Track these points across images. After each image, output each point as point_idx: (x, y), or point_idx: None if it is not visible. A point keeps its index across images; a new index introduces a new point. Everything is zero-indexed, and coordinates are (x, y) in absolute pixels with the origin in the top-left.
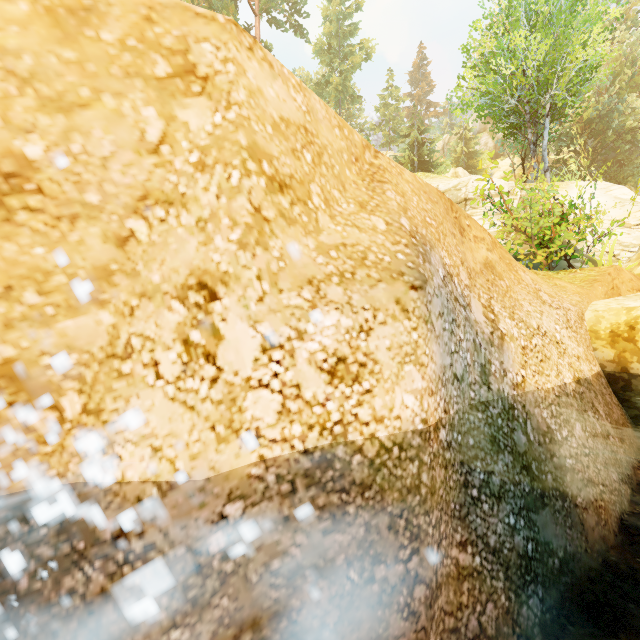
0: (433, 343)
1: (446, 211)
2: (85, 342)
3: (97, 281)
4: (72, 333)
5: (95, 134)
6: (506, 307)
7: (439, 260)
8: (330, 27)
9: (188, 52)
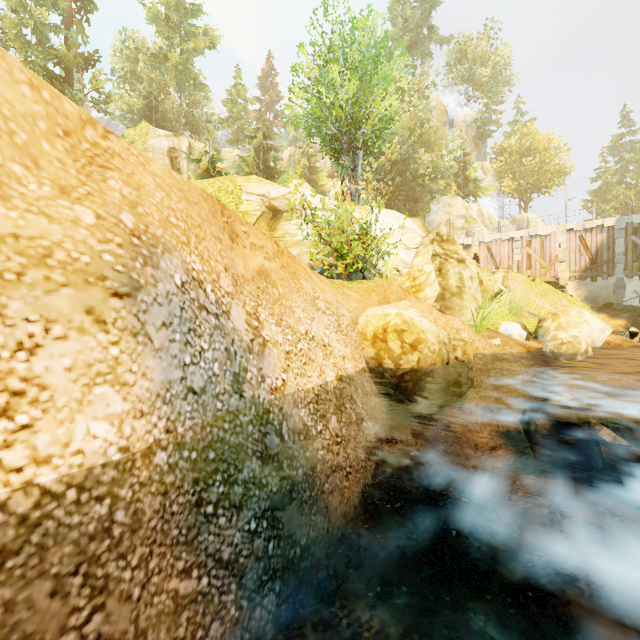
0: (149, 357)
1: (213, 214)
2: None
3: None
4: None
5: None
6: (275, 314)
7: (179, 265)
8: None
9: None
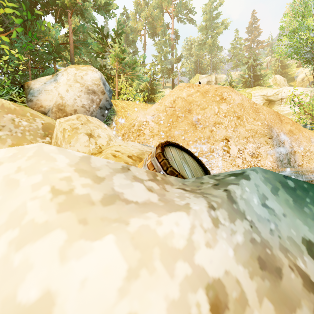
0: (274, 151)
1: (276, 116)
2: (206, 149)
3: (207, 138)
4: (204, 148)
5: (207, 113)
6: (296, 143)
7: (275, 131)
8: (206, 17)
9: (222, 95)
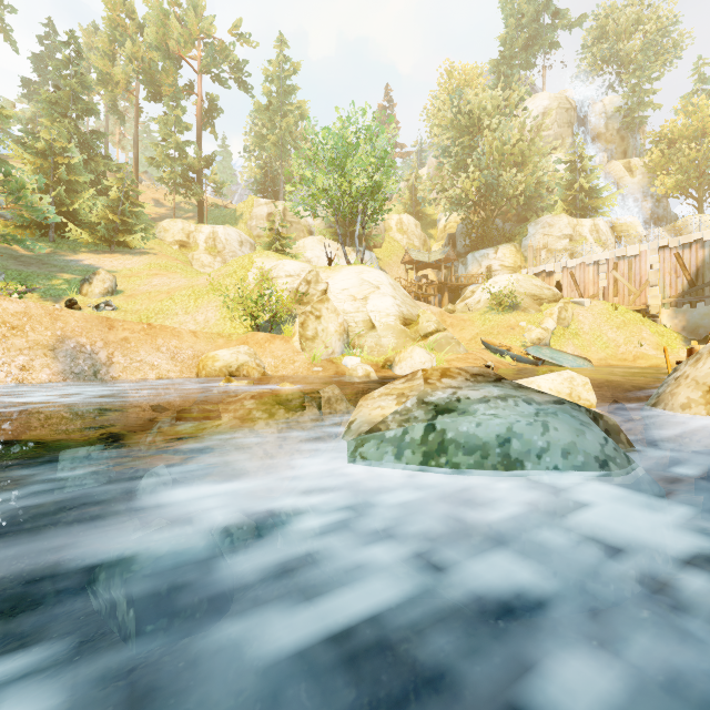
0: (58, 363)
1: (101, 323)
2: None
3: None
4: None
5: None
6: (124, 353)
7: (75, 342)
8: (269, 88)
9: None
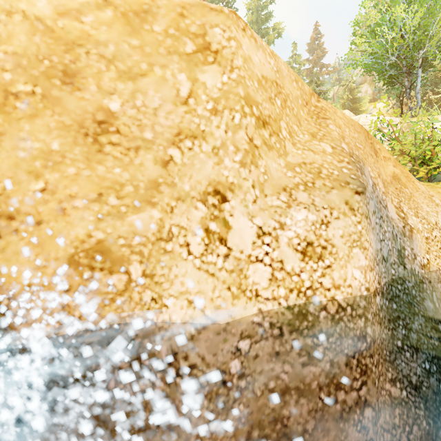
0: (370, 233)
1: (365, 138)
2: (143, 230)
3: (150, 190)
4: (136, 224)
5: (150, 93)
6: (411, 208)
7: (368, 173)
8: (252, 16)
9: (205, 35)
